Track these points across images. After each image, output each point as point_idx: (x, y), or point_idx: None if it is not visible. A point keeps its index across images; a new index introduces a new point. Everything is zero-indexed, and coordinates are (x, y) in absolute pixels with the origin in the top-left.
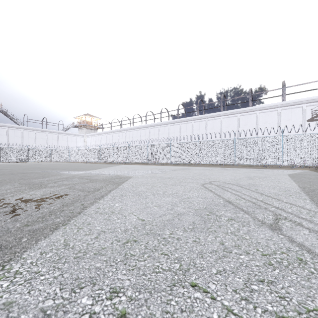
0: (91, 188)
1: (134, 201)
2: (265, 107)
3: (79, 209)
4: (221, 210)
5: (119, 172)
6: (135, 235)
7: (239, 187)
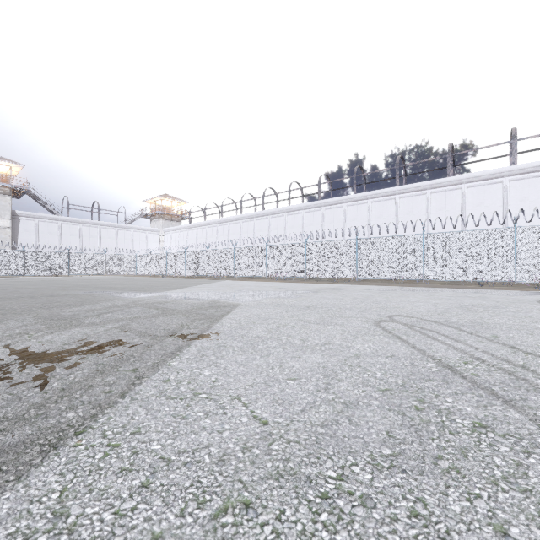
0: (161, 329)
1: (244, 363)
2: (479, 176)
3: (126, 384)
4: (443, 393)
5: (216, 294)
6: (246, 480)
7: (454, 330)
